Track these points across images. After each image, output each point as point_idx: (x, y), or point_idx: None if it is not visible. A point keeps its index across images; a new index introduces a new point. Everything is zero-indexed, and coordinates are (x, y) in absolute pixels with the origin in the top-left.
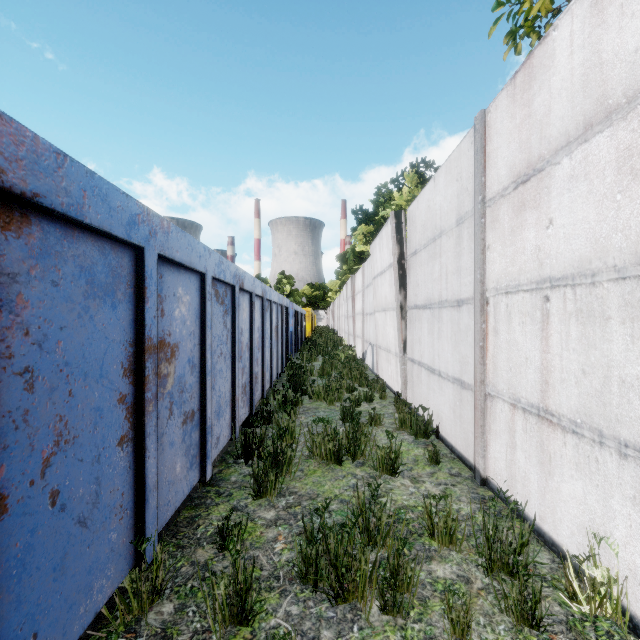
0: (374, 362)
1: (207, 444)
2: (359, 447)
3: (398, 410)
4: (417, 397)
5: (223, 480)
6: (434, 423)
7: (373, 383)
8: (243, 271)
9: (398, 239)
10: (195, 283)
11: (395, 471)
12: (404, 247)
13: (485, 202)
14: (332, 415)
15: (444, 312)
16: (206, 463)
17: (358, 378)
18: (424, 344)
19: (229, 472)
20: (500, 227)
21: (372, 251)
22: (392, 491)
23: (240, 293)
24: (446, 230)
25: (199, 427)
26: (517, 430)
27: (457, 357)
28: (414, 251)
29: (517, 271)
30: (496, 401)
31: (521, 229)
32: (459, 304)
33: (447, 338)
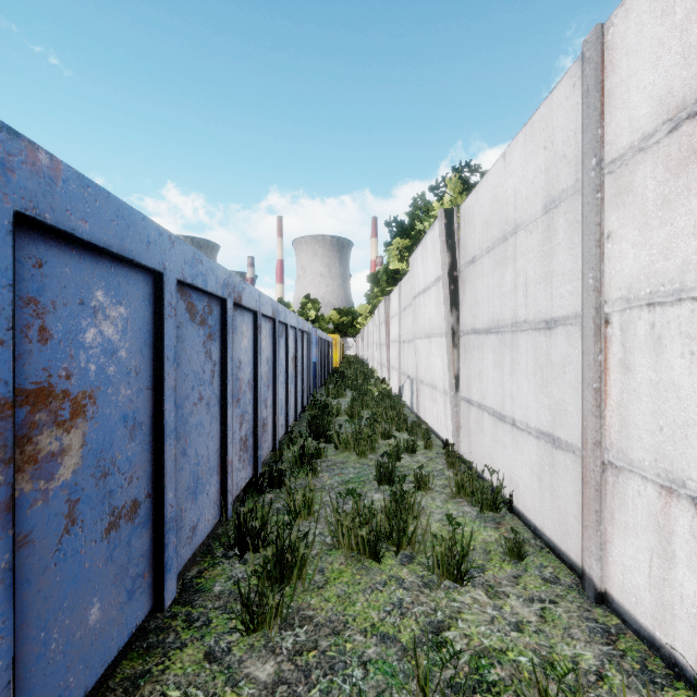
0: (414, 399)
1: (166, 549)
2: (405, 532)
3: (450, 466)
4: (476, 450)
5: (201, 591)
6: (504, 489)
7: (414, 427)
8: (241, 280)
9: (449, 244)
10: (141, 287)
11: (462, 576)
12: (456, 255)
13: (602, 167)
14: (364, 473)
15: (521, 337)
16: (163, 581)
17: (395, 420)
18: (487, 381)
19: (213, 575)
20: (636, 200)
21: (412, 264)
22: (461, 615)
23: (237, 311)
24: (525, 222)
25: (151, 524)
26: (677, 532)
27: (545, 402)
28: (471, 258)
29: (677, 267)
30: (626, 476)
31: (688, 195)
32: (549, 325)
33: (527, 374)
